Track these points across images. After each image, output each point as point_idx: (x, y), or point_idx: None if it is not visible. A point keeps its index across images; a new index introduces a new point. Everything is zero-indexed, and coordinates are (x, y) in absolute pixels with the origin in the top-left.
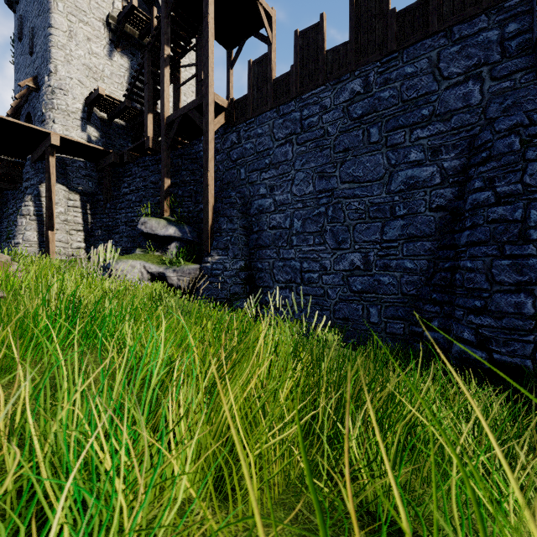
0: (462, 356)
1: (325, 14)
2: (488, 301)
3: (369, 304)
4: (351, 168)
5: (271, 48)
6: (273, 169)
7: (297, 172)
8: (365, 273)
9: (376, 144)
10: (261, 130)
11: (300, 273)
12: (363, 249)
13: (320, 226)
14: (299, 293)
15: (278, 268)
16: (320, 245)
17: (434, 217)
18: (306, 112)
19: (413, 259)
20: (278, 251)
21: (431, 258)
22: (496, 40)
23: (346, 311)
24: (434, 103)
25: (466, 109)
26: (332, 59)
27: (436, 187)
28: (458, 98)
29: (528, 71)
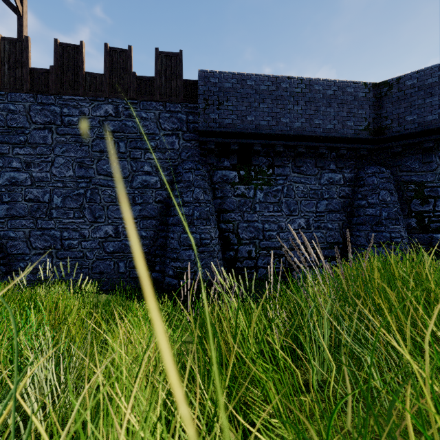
0: (169, 284)
1: (84, 43)
2: (179, 254)
3: (119, 260)
4: (105, 165)
5: (27, 37)
6: (29, 147)
7: (57, 157)
8: (116, 239)
9: (123, 154)
10: (14, 107)
11: (61, 240)
12: (115, 223)
13: (79, 204)
14: (59, 257)
15: (35, 237)
16: (79, 218)
17: (157, 206)
18: (67, 110)
19: (146, 230)
20: (35, 221)
21: (156, 230)
22: (185, 120)
23: (102, 267)
24: (157, 141)
25: (173, 150)
26: (91, 80)
27: (158, 189)
28: (169, 143)
29: (196, 142)
